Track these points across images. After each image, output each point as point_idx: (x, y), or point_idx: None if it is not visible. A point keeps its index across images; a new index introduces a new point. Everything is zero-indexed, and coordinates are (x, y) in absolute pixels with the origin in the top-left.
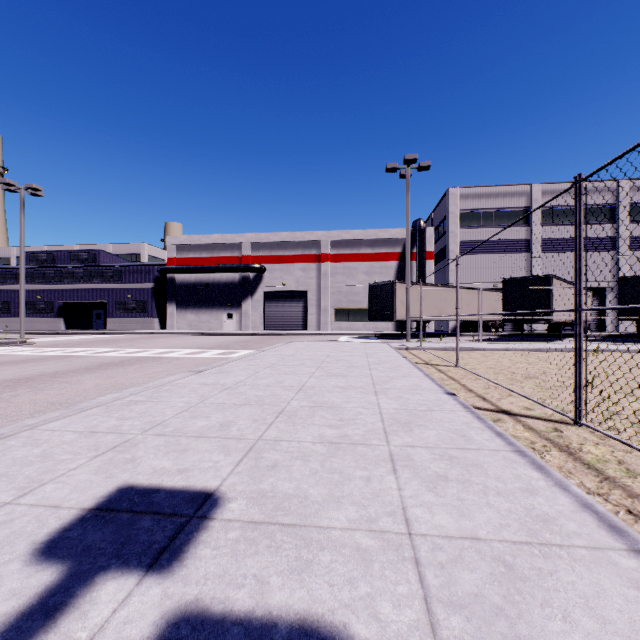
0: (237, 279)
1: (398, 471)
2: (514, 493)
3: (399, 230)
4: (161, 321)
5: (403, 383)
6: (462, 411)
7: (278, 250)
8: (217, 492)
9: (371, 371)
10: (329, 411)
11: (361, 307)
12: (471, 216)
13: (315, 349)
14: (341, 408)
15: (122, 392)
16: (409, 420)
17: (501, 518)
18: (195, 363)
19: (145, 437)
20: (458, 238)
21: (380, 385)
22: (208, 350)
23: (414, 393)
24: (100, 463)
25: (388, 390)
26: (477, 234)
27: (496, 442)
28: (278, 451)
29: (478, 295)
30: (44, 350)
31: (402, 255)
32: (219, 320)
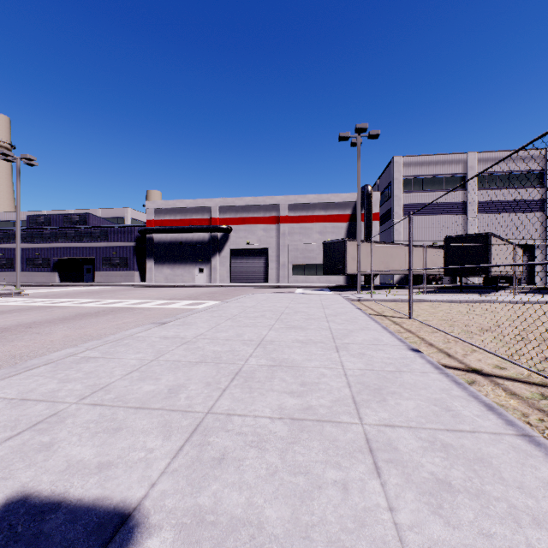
0: (207, 238)
1: (382, 471)
2: None
3: (349, 194)
4: (141, 275)
5: (363, 337)
6: (434, 373)
7: (242, 213)
8: (137, 512)
9: (329, 323)
10: (289, 372)
11: (315, 262)
12: (413, 182)
13: (275, 300)
14: (302, 368)
15: (79, 347)
16: (379, 385)
17: None
18: (164, 313)
19: (78, 408)
20: (401, 201)
21: (340, 339)
22: (178, 301)
23: (377, 349)
24: (6, 451)
25: (349, 345)
26: (418, 198)
27: (491, 420)
28: (229, 432)
29: (423, 251)
30: (33, 301)
31: (352, 217)
32: (191, 274)
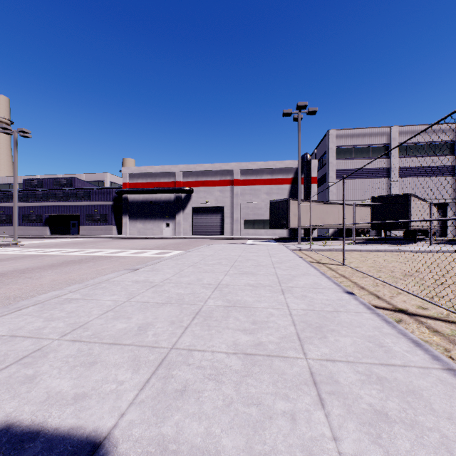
0: (173, 198)
1: (326, 402)
2: None
3: (291, 161)
4: (118, 229)
5: (304, 281)
6: (367, 313)
7: (202, 177)
8: (107, 441)
9: (275, 269)
10: (242, 312)
11: (263, 218)
12: (345, 151)
13: (229, 250)
14: (253, 308)
15: (63, 289)
16: (320, 323)
17: None
18: (136, 261)
19: (60, 344)
20: (335, 167)
21: (285, 283)
22: (149, 250)
23: (316, 292)
24: None
25: (293, 288)
26: (349, 164)
27: (419, 355)
28: (190, 366)
29: (354, 209)
30: (27, 250)
31: (293, 180)
32: (160, 228)
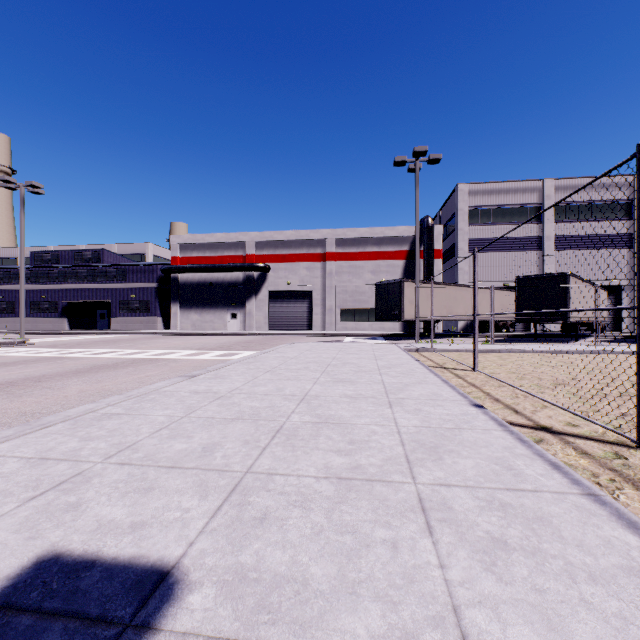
0: (241, 278)
1: (435, 530)
2: (616, 577)
3: (406, 228)
4: (165, 321)
5: (420, 391)
6: (498, 430)
7: (282, 249)
8: (176, 570)
9: (382, 376)
10: (336, 429)
11: (367, 307)
12: (481, 213)
13: (320, 351)
14: (351, 425)
15: (99, 402)
16: (435, 443)
17: (616, 636)
18: (192, 366)
19: (105, 467)
20: (467, 236)
21: (394, 394)
22: (208, 351)
23: (435, 405)
24: (31, 511)
25: (404, 400)
26: (487, 231)
27: (556, 479)
28: (270, 492)
29: (491, 294)
30: (40, 351)
31: (409, 253)
32: (223, 320)
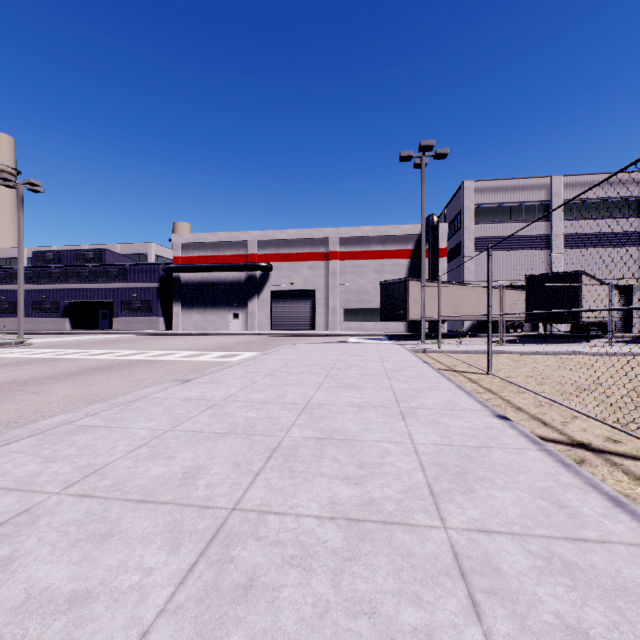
0: (243, 278)
1: (483, 610)
2: None
3: (411, 226)
4: (166, 321)
5: (434, 399)
6: (533, 449)
7: (285, 248)
8: None
9: (390, 381)
10: (343, 447)
11: (371, 306)
12: (487, 211)
13: (323, 352)
14: (359, 442)
15: (77, 412)
16: (462, 467)
17: None
18: (190, 368)
19: (60, 501)
20: (473, 234)
21: (405, 402)
22: (208, 352)
23: (453, 416)
24: None
25: (418, 410)
26: (493, 230)
27: (624, 522)
28: (261, 541)
29: (500, 293)
30: (36, 352)
31: (414, 252)
32: (225, 320)
